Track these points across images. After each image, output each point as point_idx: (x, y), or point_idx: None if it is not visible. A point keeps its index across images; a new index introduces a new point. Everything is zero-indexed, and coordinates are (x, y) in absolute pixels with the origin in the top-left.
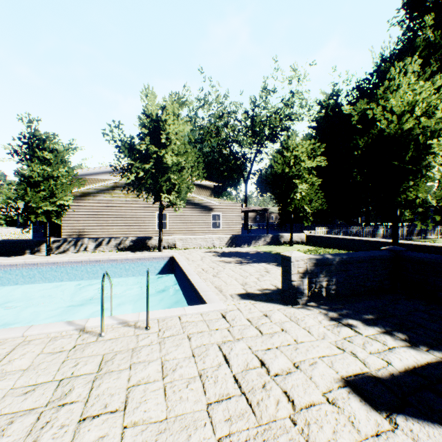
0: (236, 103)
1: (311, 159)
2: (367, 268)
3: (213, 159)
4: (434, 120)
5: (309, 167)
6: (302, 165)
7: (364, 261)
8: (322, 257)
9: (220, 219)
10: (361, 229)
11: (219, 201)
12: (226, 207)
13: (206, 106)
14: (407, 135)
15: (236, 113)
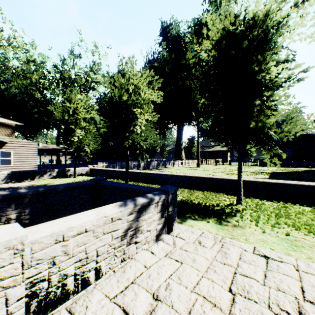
0: (42, 55)
1: (88, 111)
2: (68, 196)
3: (23, 101)
4: (138, 97)
5: (88, 118)
6: (81, 115)
7: (65, 190)
8: (13, 192)
9: (12, 156)
10: (131, 163)
11: (11, 139)
12: (19, 145)
13: (7, 47)
14: (126, 103)
15: (44, 64)
